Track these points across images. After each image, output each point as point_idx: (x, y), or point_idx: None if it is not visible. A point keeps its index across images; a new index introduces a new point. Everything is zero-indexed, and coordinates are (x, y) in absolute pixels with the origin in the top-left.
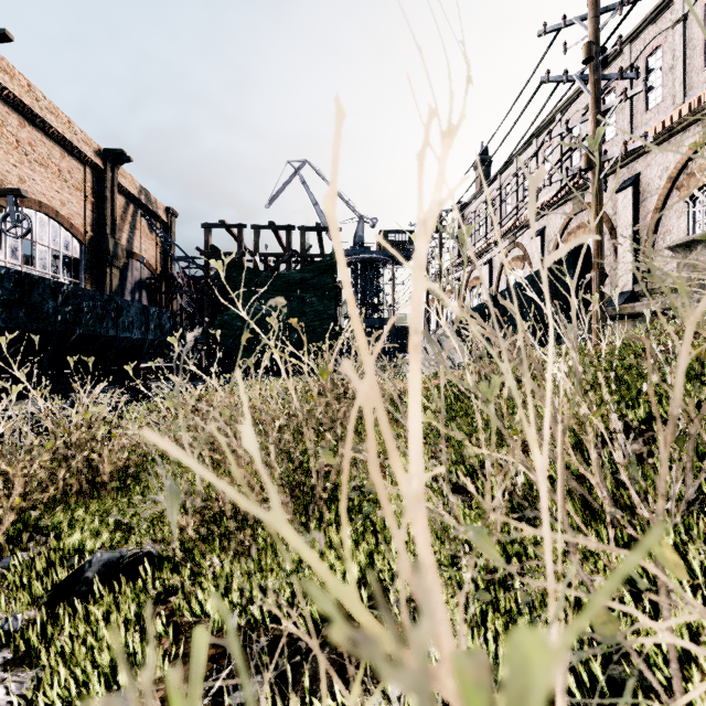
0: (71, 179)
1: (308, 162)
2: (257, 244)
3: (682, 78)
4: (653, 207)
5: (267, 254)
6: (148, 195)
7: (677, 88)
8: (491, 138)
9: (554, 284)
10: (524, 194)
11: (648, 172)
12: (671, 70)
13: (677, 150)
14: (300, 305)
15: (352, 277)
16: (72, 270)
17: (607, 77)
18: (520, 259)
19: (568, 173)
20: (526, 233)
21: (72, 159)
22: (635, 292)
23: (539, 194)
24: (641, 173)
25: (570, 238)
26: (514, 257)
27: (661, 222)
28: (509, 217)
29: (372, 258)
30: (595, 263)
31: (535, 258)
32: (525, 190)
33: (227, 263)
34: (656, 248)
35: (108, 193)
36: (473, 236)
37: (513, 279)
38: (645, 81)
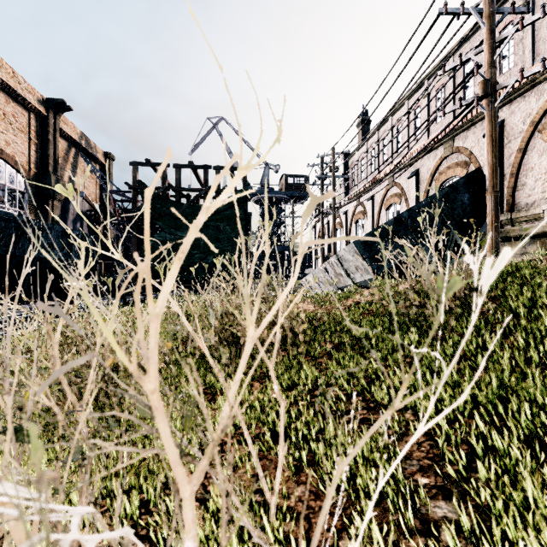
0: (15, 122)
1: (224, 119)
2: (178, 180)
3: (531, 47)
4: (517, 148)
5: (187, 189)
6: (88, 141)
7: (527, 55)
8: (382, 82)
9: (451, 206)
10: (398, 146)
11: (512, 118)
12: (521, 40)
13: (539, 98)
14: (215, 232)
15: (259, 212)
16: (16, 201)
17: (500, 11)
18: (397, 196)
19: (462, 103)
20: (403, 174)
21: (16, 105)
22: (501, 221)
23: (410, 145)
24: (505, 120)
25: (442, 177)
26: (392, 194)
27: (524, 160)
28: (385, 165)
29: (275, 197)
30: (490, 186)
31: (411, 194)
32: (398, 142)
33: (152, 196)
34: (519, 183)
35: (51, 136)
36: (356, 180)
37: (391, 212)
38: (544, 7)
